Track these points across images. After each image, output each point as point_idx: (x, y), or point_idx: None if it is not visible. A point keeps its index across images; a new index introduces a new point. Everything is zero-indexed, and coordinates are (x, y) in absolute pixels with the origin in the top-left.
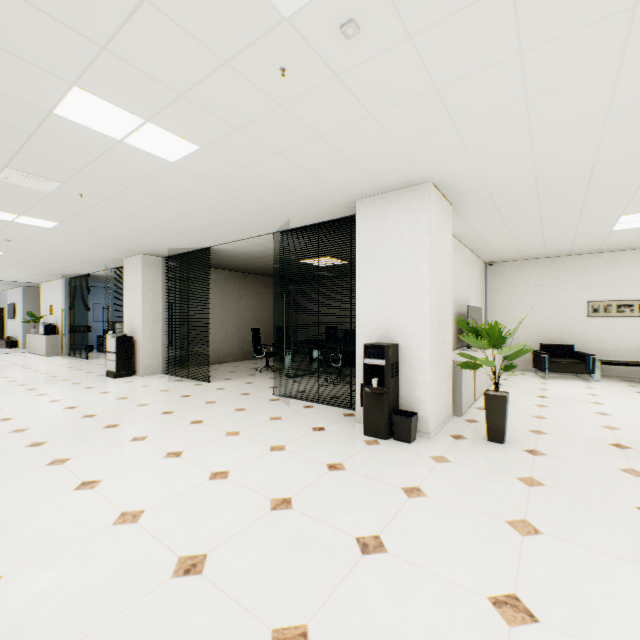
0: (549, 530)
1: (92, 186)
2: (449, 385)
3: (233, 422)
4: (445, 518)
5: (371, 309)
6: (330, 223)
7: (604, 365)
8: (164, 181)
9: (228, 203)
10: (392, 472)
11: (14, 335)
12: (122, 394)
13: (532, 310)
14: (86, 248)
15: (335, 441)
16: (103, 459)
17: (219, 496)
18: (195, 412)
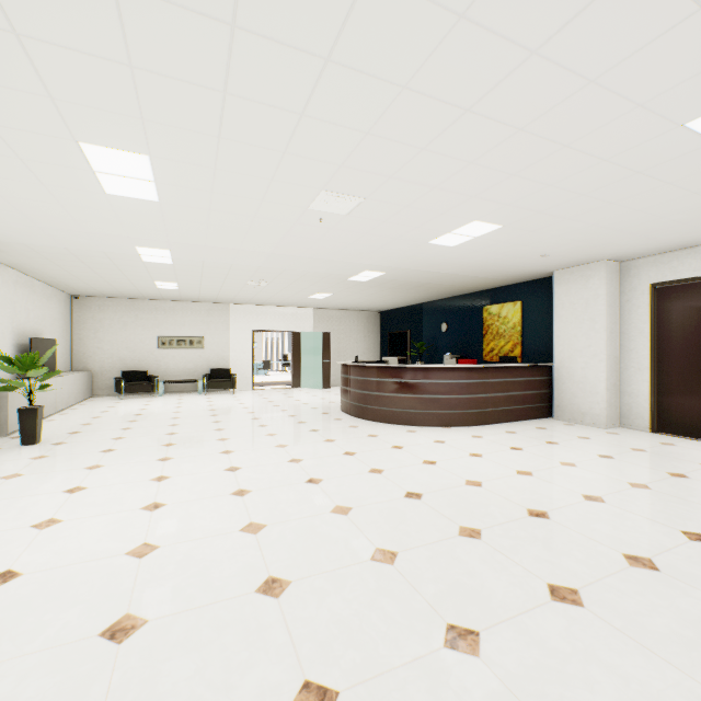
0: (31, 473)
1: None
2: None
3: None
4: None
5: None
6: None
7: (170, 384)
8: None
9: None
10: None
11: None
12: None
13: (117, 342)
14: None
15: None
16: None
17: None
18: None
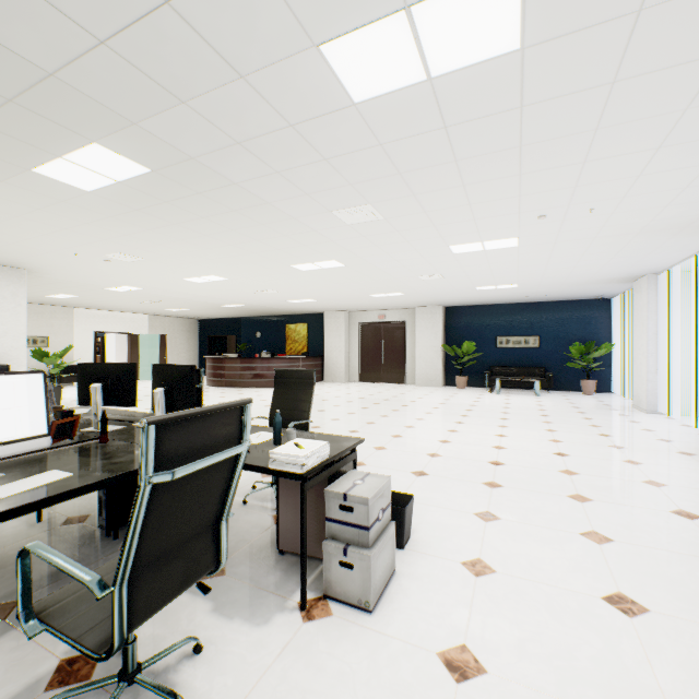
0: None
1: None
2: None
3: None
4: None
5: None
6: None
7: None
8: None
9: None
10: None
11: None
12: None
13: None
14: None
15: None
16: None
17: None
18: None
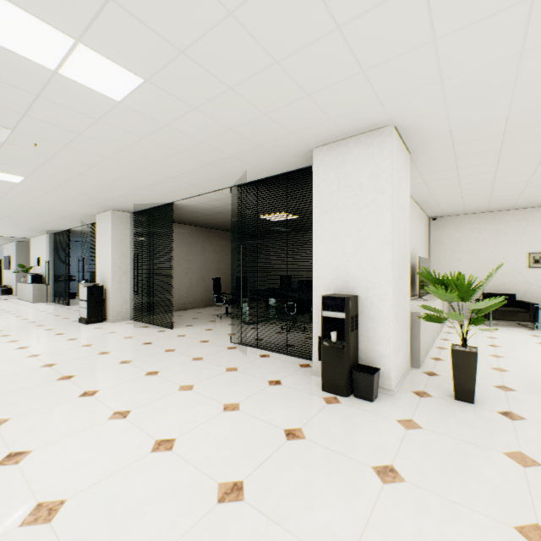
0: None
1: (43, 134)
2: (407, 337)
3: (188, 373)
4: (435, 520)
5: (328, 259)
6: (286, 176)
7: None
8: (115, 127)
9: (184, 153)
10: (358, 442)
11: (9, 284)
12: (88, 341)
13: (474, 261)
14: (59, 204)
15: (292, 398)
16: (43, 420)
17: (158, 478)
18: (153, 361)
